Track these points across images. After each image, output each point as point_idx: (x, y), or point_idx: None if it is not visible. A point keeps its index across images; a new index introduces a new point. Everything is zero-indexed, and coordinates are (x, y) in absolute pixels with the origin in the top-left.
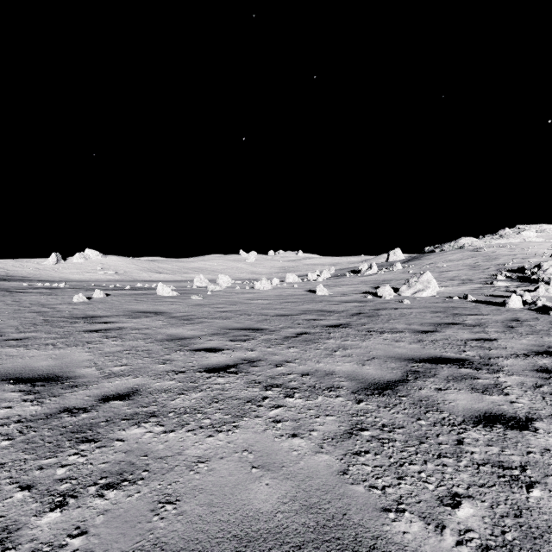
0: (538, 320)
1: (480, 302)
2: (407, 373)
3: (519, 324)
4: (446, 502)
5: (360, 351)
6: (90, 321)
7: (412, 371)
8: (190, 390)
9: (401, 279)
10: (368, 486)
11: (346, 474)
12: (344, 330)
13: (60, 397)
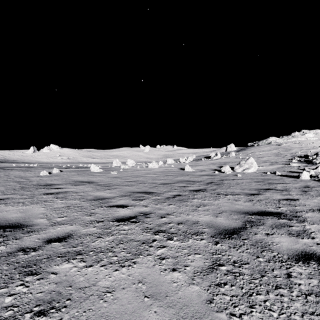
0: None
1: (284, 175)
2: (245, 222)
3: (310, 189)
4: None
5: (213, 207)
6: (48, 187)
7: (248, 221)
8: (105, 234)
9: (235, 162)
10: (229, 314)
11: (212, 303)
12: (203, 193)
13: (20, 239)
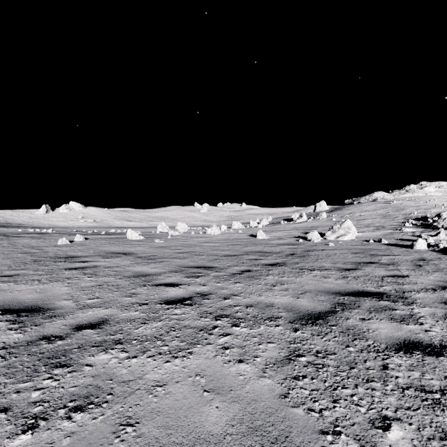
0: (441, 260)
1: (392, 244)
2: (335, 304)
3: (426, 263)
4: (377, 425)
5: (294, 286)
6: (70, 260)
7: (339, 303)
8: (151, 320)
9: (326, 226)
10: (307, 409)
11: (286, 398)
12: (281, 268)
13: (41, 326)
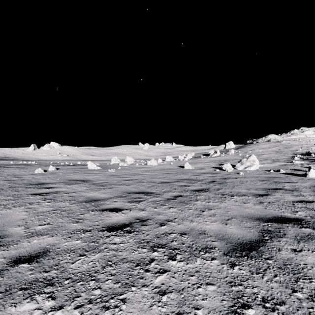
0: None
1: (288, 173)
2: (262, 232)
3: None
4: None
5: (220, 211)
6: (39, 186)
7: (265, 230)
8: (90, 250)
9: (235, 159)
10: None
11: None
12: (206, 194)
13: None
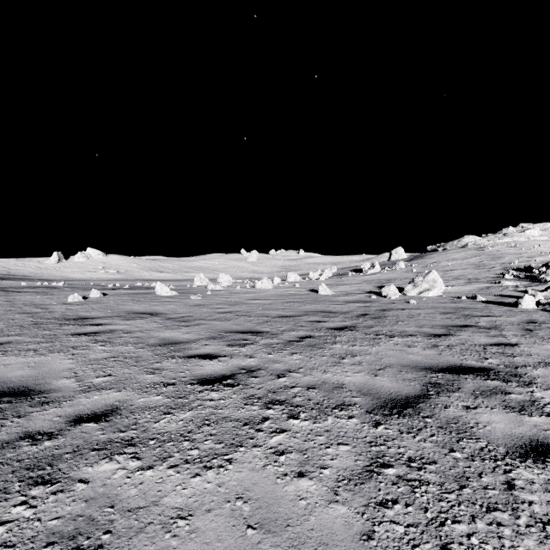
0: None
1: (490, 302)
2: (427, 385)
3: (537, 327)
4: None
5: (370, 358)
6: (81, 323)
7: (432, 383)
8: (178, 408)
9: (405, 279)
10: None
11: (371, 539)
12: (351, 334)
13: (26, 417)
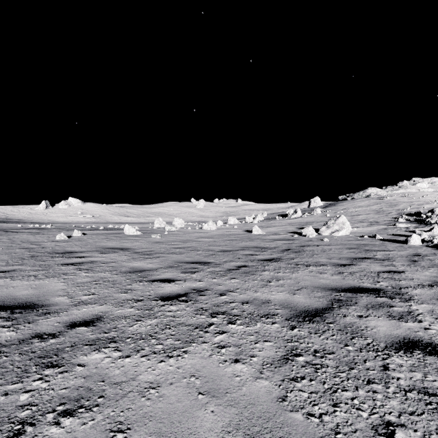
0: (436, 255)
1: (386, 240)
2: (332, 301)
3: (421, 259)
4: (380, 431)
5: (290, 282)
6: (67, 256)
7: (336, 299)
8: (146, 317)
9: (320, 222)
10: (306, 414)
11: (285, 401)
12: (276, 264)
13: (34, 323)
